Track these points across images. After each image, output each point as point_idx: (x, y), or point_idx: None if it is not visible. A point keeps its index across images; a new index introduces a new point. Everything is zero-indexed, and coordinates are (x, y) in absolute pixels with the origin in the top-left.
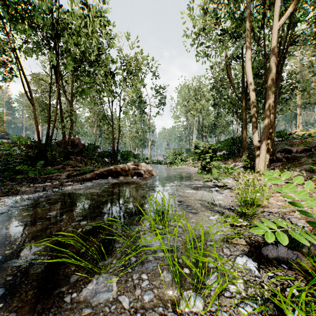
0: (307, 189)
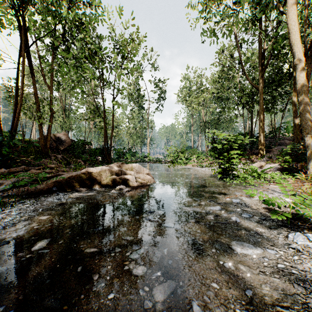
0: None
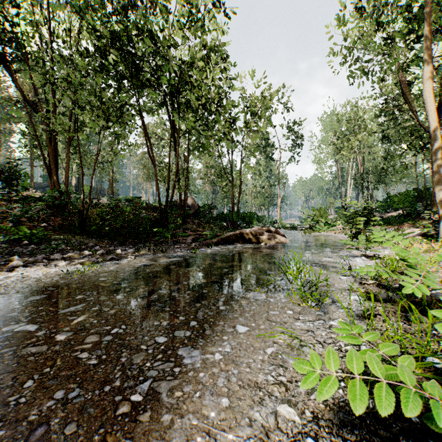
0: (402, 246)
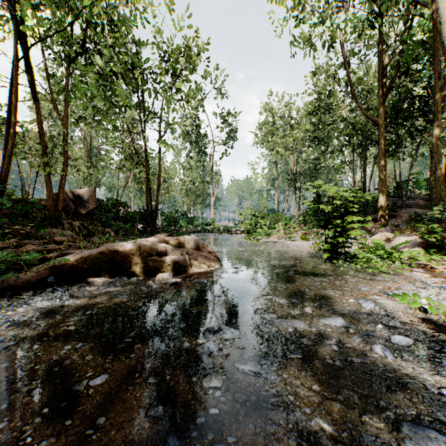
0: None
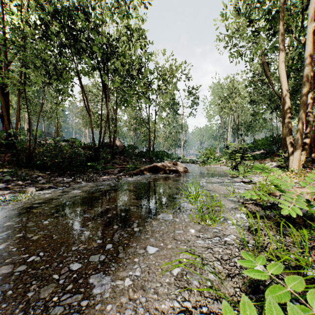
0: (276, 175)
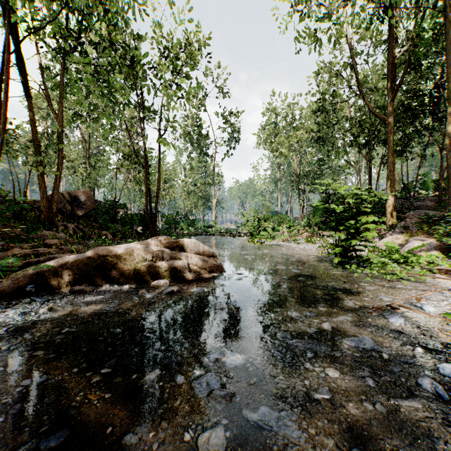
0: None
